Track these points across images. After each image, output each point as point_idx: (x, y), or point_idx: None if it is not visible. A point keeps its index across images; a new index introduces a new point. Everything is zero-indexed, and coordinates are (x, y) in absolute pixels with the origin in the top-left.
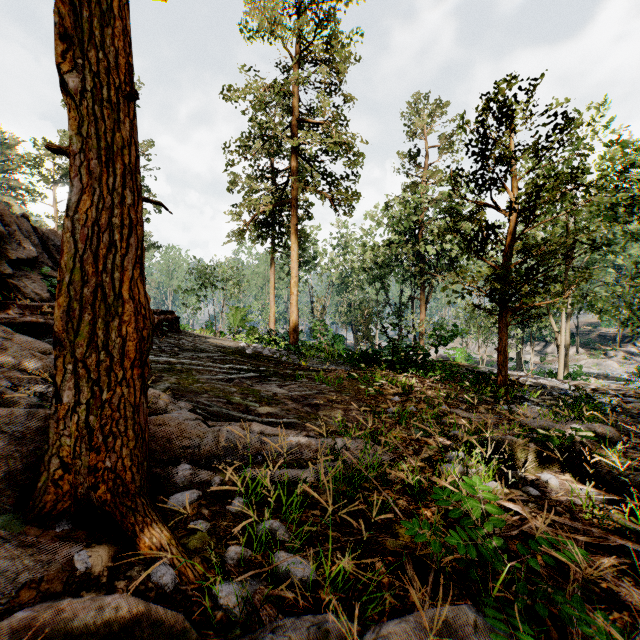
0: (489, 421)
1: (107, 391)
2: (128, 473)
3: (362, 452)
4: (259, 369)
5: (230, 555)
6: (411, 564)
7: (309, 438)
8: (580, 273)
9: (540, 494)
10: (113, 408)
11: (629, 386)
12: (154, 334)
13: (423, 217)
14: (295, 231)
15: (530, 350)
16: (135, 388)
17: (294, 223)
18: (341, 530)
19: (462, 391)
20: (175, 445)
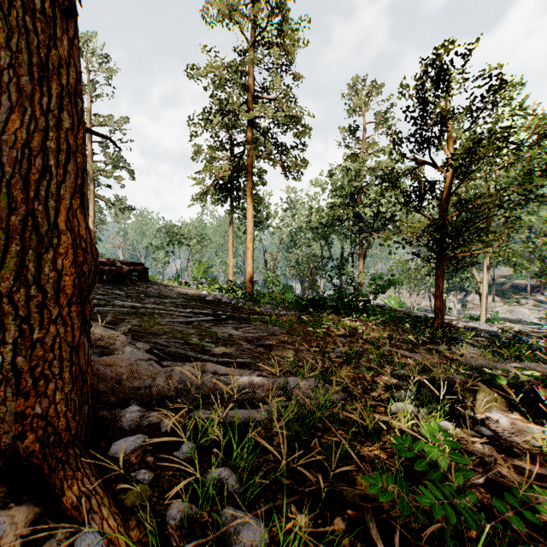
0: (435, 361)
1: (39, 330)
2: (62, 420)
3: (314, 392)
4: (217, 313)
5: (172, 513)
6: (374, 521)
7: (262, 378)
8: (511, 224)
9: (493, 434)
10: (46, 348)
11: (539, 329)
12: (124, 282)
13: (361, 183)
14: (250, 194)
15: (453, 299)
16: (73, 327)
17: (250, 187)
18: (295, 477)
19: (401, 333)
20: (125, 386)
